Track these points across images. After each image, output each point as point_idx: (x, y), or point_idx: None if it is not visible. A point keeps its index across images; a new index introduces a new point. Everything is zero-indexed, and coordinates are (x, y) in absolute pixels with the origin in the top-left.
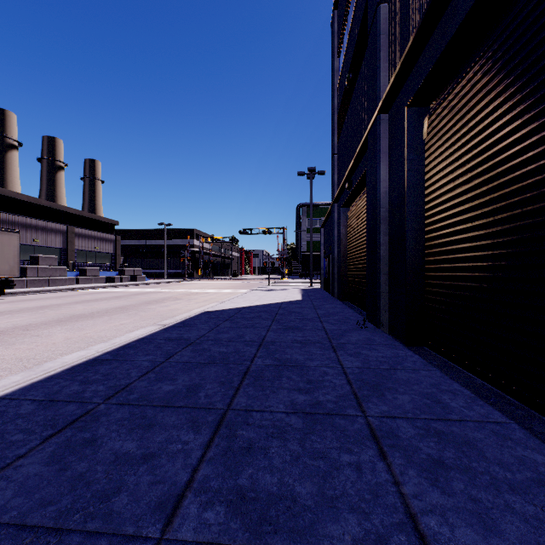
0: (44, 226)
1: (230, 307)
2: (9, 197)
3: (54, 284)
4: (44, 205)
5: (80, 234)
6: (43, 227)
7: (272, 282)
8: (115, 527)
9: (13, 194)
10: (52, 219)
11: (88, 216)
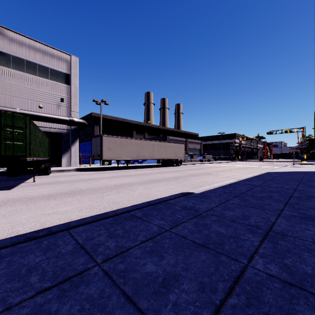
0: (180, 140)
1: (279, 171)
2: (166, 130)
3: (185, 162)
4: (175, 131)
5: (189, 141)
6: (179, 140)
7: (292, 163)
8: (291, 184)
9: (167, 128)
10: (177, 136)
11: (188, 133)
